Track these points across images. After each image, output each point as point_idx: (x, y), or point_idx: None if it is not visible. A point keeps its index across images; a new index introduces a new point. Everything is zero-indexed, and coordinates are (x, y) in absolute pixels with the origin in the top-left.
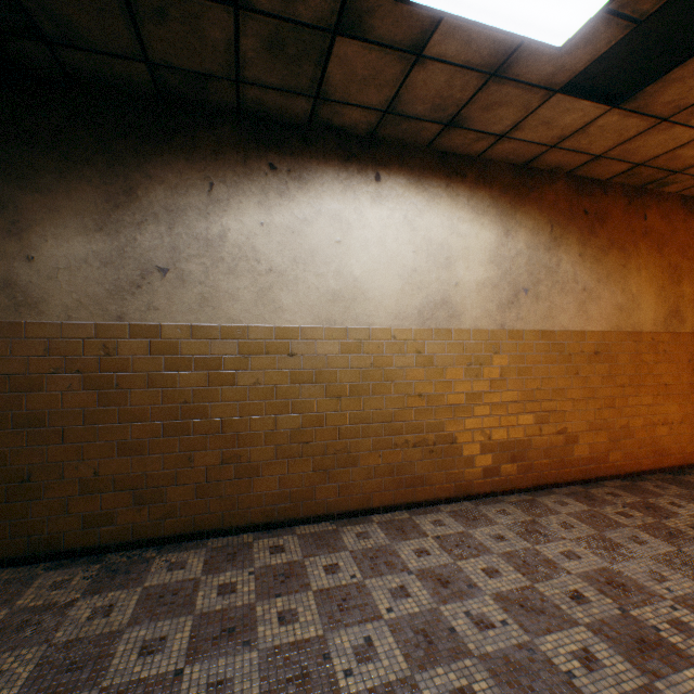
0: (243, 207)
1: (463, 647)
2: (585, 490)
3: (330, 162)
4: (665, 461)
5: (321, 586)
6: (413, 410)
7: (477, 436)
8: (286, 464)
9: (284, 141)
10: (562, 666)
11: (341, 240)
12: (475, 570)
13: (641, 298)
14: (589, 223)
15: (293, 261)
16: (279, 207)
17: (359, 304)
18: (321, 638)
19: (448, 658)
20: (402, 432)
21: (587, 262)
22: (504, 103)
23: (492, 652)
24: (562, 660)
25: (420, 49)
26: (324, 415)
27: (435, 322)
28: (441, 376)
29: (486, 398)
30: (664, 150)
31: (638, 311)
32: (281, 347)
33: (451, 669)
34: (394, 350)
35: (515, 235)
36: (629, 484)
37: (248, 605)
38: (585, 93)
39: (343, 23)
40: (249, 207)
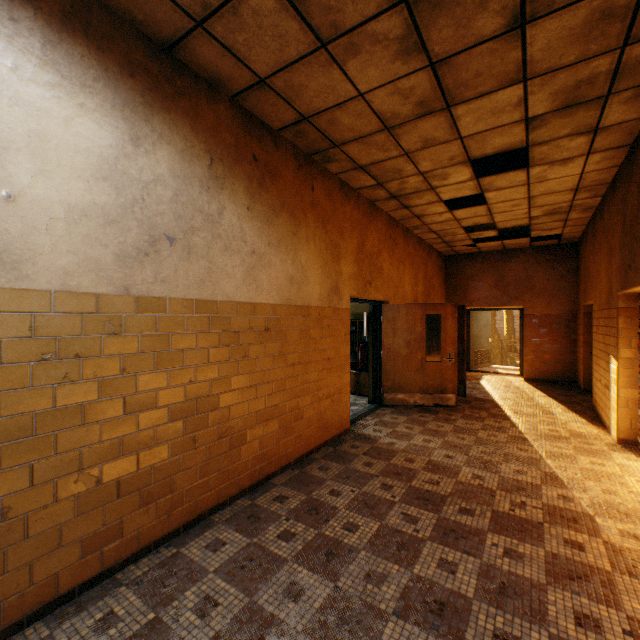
0: None
1: None
2: (252, 503)
3: None
4: (329, 433)
5: None
6: None
7: (70, 486)
8: None
9: None
10: None
11: None
12: None
13: (310, 271)
14: (260, 174)
15: None
16: None
17: None
18: None
19: None
20: None
21: (257, 220)
22: None
23: None
24: None
25: None
26: None
27: None
28: None
29: (91, 413)
30: (326, 104)
31: (307, 285)
32: None
33: None
34: None
35: (153, 150)
36: (299, 473)
37: None
38: None
39: None
40: None
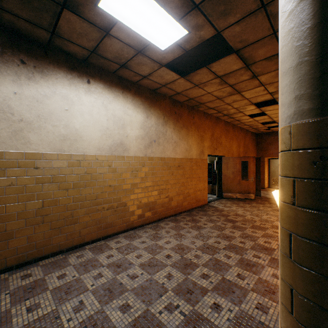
0: (1, 81)
1: (125, 289)
2: (175, 218)
3: (61, 68)
4: (199, 203)
5: (55, 286)
6: (107, 193)
7: (136, 202)
8: (33, 228)
9: (31, 49)
10: (161, 282)
11: (68, 109)
12: (132, 257)
13: (193, 146)
14: (177, 117)
15: (37, 117)
16: (28, 85)
17: (79, 142)
18: (54, 310)
19: (118, 295)
20: (102, 203)
21: (176, 132)
22: (145, 64)
23: (137, 286)
24: (161, 280)
25: (108, 30)
26: (58, 199)
27: (117, 152)
28: (120, 177)
29: (139, 185)
30: (198, 95)
31: (192, 151)
32: (29, 164)
33: (119, 299)
34: (97, 165)
35: (151, 118)
36: (189, 213)
37: (5, 311)
38: (174, 69)
39: (68, 4)
40: (6, 82)
